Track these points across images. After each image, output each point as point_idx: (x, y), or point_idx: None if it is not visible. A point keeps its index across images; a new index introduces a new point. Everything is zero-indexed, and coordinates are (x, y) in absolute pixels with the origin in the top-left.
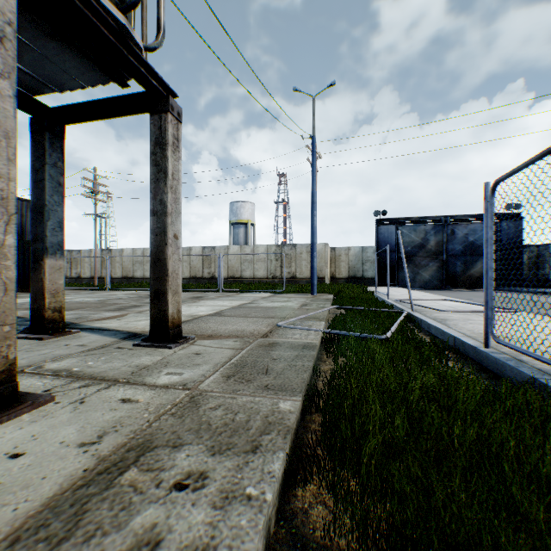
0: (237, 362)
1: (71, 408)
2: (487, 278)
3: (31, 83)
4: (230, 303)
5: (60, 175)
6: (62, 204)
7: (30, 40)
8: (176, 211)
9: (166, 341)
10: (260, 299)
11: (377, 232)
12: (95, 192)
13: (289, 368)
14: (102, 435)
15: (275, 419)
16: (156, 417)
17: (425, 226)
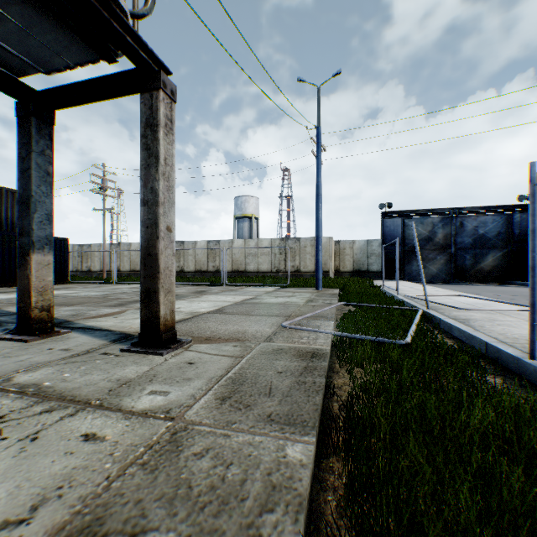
0: (235, 375)
1: (17, 449)
2: (533, 276)
3: (13, 62)
4: (233, 298)
5: (49, 163)
6: (51, 195)
7: (2, 6)
8: (169, 200)
9: (158, 346)
10: (264, 293)
11: (382, 225)
12: (104, 188)
13: (297, 387)
14: (38, 504)
15: (282, 479)
16: (120, 470)
17: (433, 219)
